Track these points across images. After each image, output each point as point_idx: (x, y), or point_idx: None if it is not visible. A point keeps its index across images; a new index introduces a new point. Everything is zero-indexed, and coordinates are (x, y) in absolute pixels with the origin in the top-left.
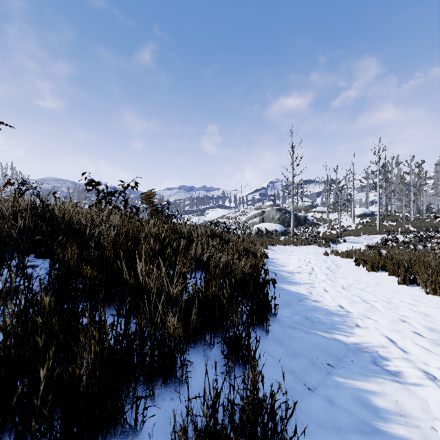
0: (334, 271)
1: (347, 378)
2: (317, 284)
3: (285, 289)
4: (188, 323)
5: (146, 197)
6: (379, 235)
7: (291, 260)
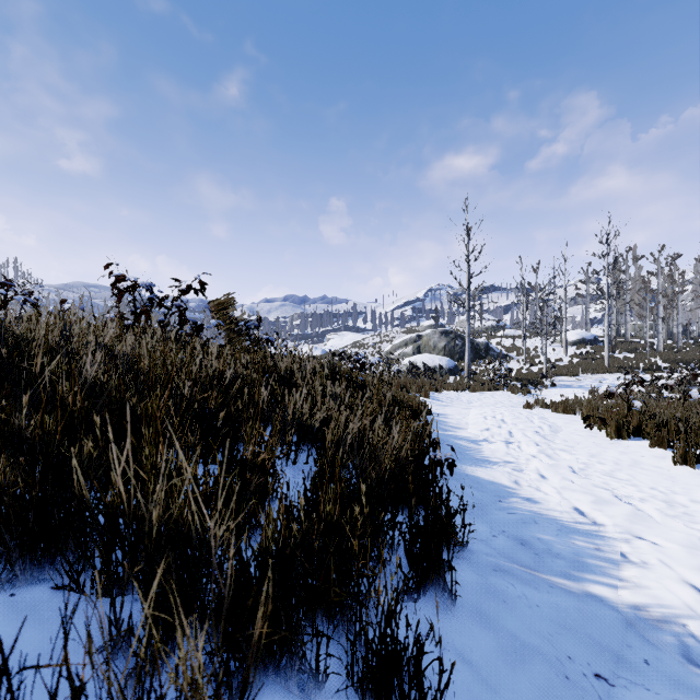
0: (550, 437)
1: None
2: (526, 463)
3: (470, 474)
4: (256, 613)
5: (217, 307)
6: (608, 374)
7: (470, 418)
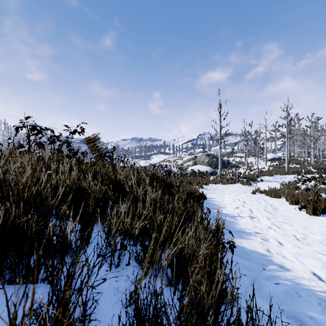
0: (274, 214)
1: None
2: (268, 234)
3: (238, 245)
4: None
5: (87, 141)
6: (287, 175)
7: (227, 201)
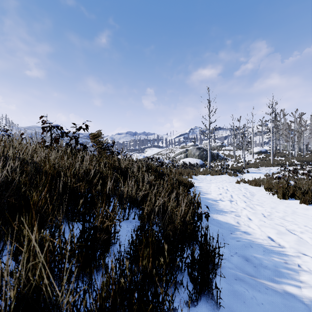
0: (250, 198)
1: None
2: (241, 212)
3: (215, 219)
4: None
5: (93, 137)
6: (272, 167)
7: (212, 188)
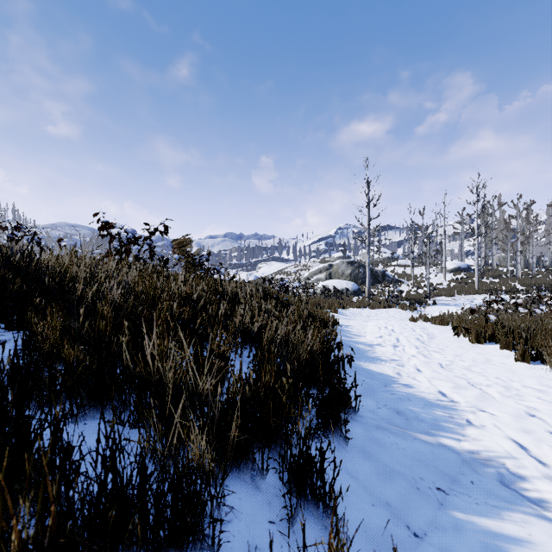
0: (427, 342)
1: (470, 513)
2: (407, 361)
3: (365, 368)
4: (226, 435)
5: (178, 245)
6: (477, 295)
7: (368, 328)
